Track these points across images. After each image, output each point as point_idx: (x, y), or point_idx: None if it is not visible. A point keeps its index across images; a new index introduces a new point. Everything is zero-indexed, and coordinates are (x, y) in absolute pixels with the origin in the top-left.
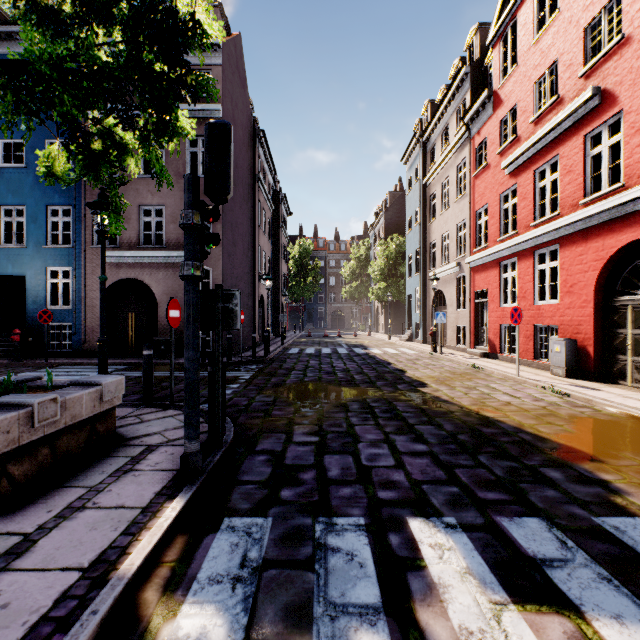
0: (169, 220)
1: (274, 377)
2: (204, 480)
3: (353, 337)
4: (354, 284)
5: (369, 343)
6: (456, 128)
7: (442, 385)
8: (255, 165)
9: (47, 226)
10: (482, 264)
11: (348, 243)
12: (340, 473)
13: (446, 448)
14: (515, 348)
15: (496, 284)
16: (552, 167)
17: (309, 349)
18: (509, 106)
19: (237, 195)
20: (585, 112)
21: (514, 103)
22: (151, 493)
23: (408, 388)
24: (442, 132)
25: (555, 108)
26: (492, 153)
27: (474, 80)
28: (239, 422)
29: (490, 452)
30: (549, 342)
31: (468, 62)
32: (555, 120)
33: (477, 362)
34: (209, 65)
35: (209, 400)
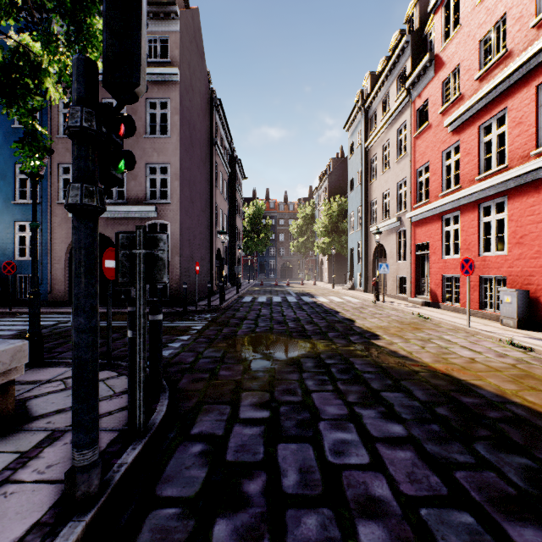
0: (130, 177)
1: (226, 327)
2: (103, 503)
3: (300, 286)
4: (301, 240)
5: (315, 292)
6: (396, 94)
7: (395, 337)
8: (212, 130)
9: (15, 183)
10: (423, 218)
11: (295, 204)
12: (299, 481)
13: (428, 430)
14: (458, 298)
15: (438, 237)
16: (487, 129)
17: (261, 297)
18: (452, 67)
19: (195, 156)
20: (538, 61)
21: (457, 63)
22: (7, 541)
23: (361, 340)
24: (383, 99)
25: (503, 62)
26: (433, 113)
27: (414, 48)
28: (179, 387)
29: (486, 438)
30: (495, 292)
31: (408, 33)
32: (504, 73)
33: (421, 311)
34: (167, 32)
35: (129, 374)
